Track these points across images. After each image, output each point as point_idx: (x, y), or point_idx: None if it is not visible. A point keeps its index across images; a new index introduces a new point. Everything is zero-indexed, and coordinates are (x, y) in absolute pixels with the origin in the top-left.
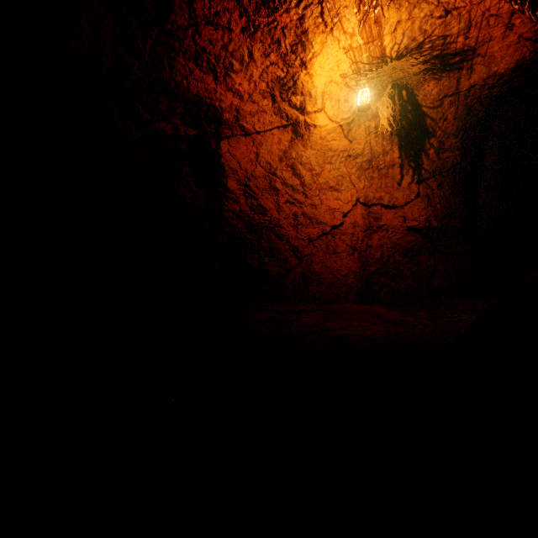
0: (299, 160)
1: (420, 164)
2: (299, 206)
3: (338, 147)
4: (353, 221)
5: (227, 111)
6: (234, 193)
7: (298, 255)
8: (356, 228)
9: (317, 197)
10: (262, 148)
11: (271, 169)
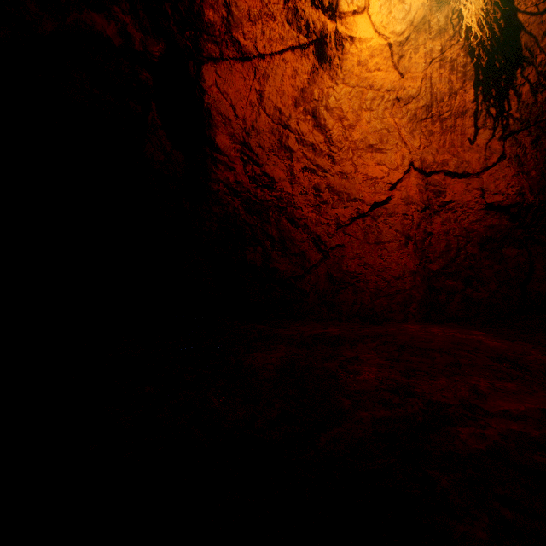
0: (324, 103)
1: (505, 110)
2: (323, 175)
3: (383, 83)
4: (405, 195)
5: (210, 5)
6: (226, 155)
7: (320, 248)
8: (409, 205)
9: (349, 162)
10: (268, 84)
11: (281, 118)
